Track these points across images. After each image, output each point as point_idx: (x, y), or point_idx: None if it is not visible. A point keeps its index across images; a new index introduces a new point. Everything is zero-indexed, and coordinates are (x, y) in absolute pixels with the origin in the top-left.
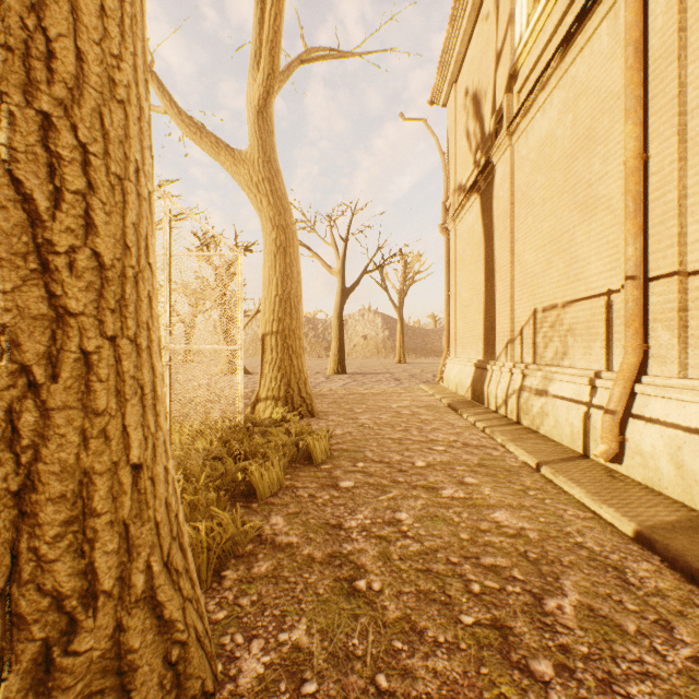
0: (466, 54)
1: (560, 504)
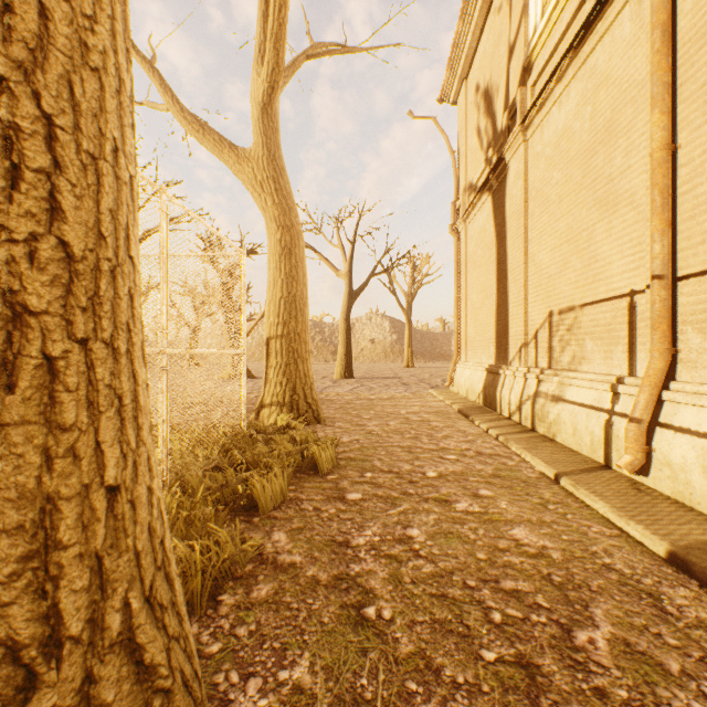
0: (477, 48)
1: (583, 519)
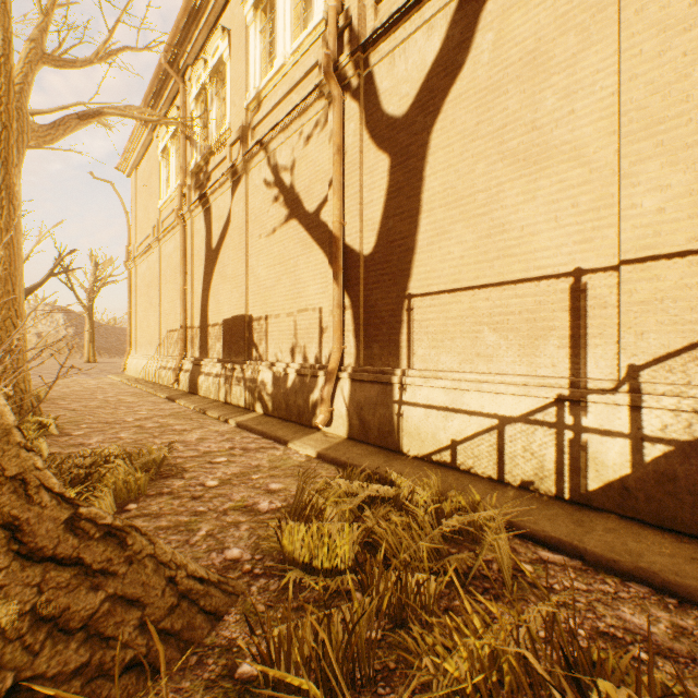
0: (143, 161)
1: (153, 397)
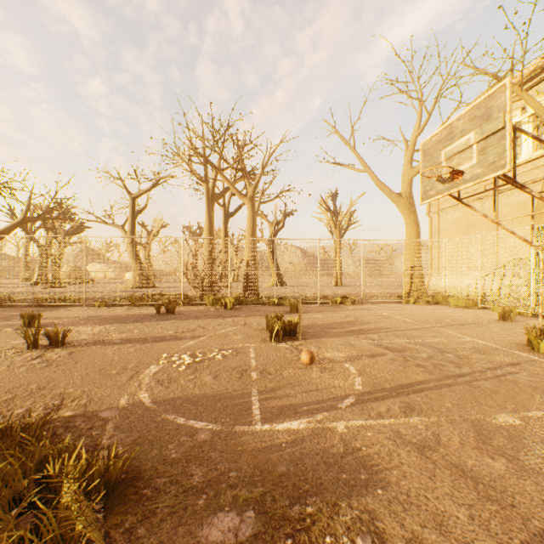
0: None
1: None
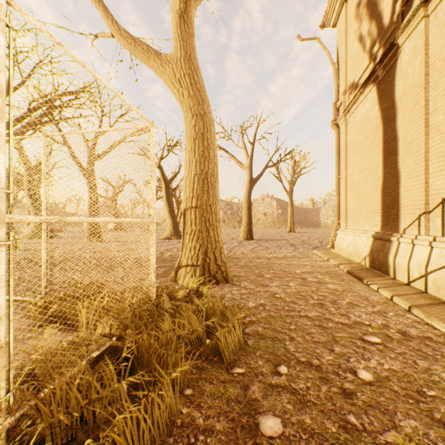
0: None
1: None
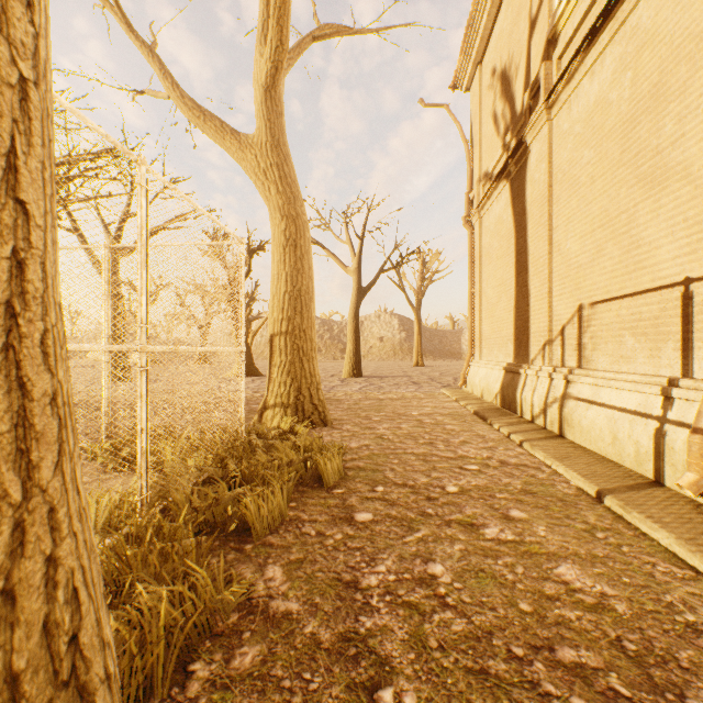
0: (493, 29)
1: (644, 553)
